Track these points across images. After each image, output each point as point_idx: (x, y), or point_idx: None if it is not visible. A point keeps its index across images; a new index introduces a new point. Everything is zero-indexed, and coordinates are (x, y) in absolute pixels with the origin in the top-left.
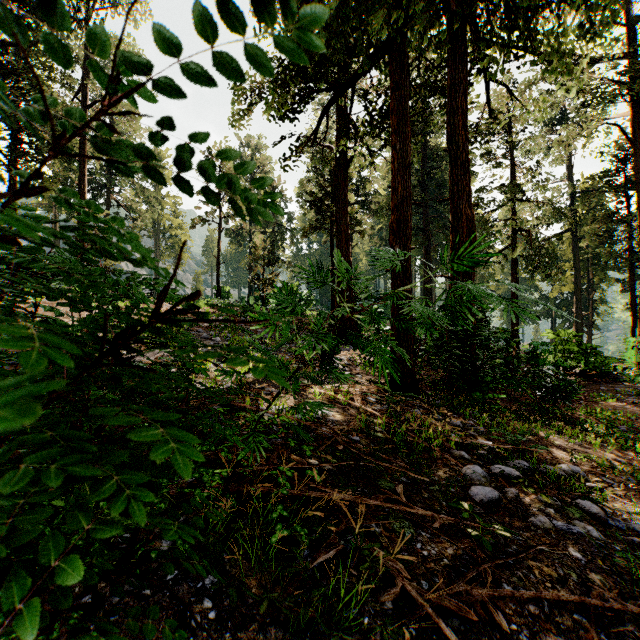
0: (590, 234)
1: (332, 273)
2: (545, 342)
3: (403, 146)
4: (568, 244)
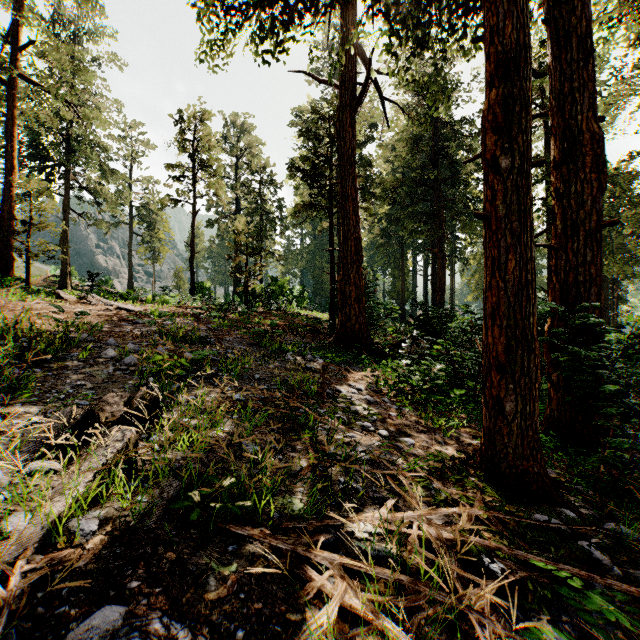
0: (638, 218)
1: (331, 262)
2: None
3: None
4: None
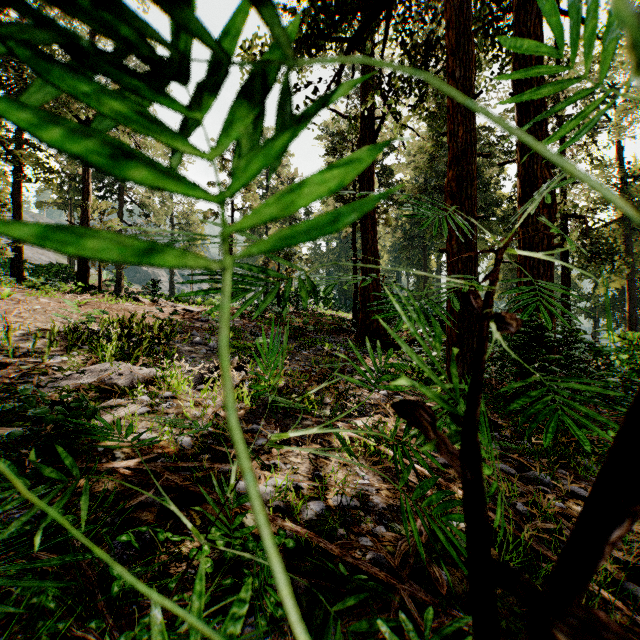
0: None
1: (354, 267)
2: (619, 347)
3: (466, 71)
4: (618, 235)
